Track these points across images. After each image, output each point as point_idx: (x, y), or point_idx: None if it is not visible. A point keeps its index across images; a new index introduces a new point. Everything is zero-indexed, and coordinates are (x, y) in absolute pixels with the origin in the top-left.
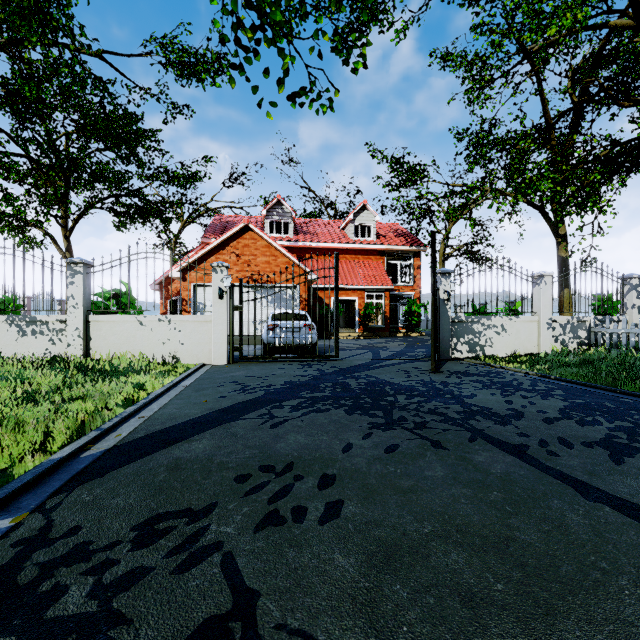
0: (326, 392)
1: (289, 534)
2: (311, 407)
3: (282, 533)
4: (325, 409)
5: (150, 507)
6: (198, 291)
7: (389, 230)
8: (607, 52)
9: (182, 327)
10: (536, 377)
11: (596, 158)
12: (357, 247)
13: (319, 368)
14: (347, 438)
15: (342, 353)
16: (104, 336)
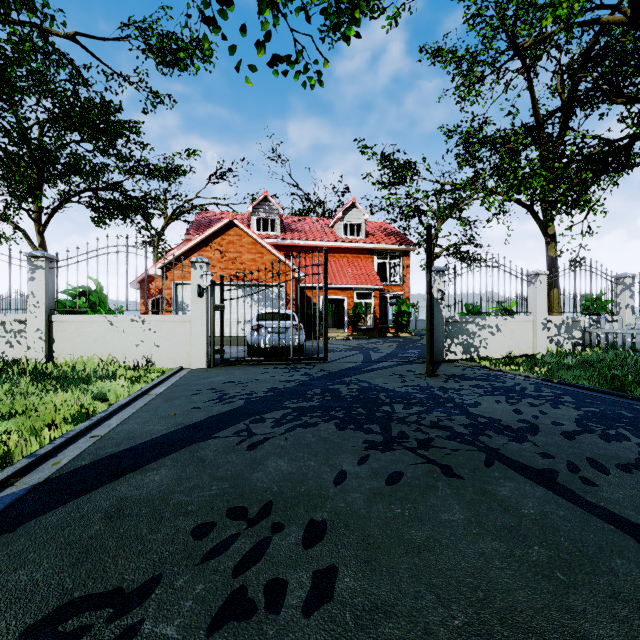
0: (314, 401)
1: (258, 637)
2: (297, 420)
3: (248, 635)
4: (313, 423)
5: (62, 587)
6: (180, 290)
7: (378, 229)
8: (597, 51)
9: (157, 328)
10: (538, 381)
11: (588, 156)
12: (346, 245)
13: (307, 372)
14: (339, 463)
15: (331, 355)
16: (69, 338)
